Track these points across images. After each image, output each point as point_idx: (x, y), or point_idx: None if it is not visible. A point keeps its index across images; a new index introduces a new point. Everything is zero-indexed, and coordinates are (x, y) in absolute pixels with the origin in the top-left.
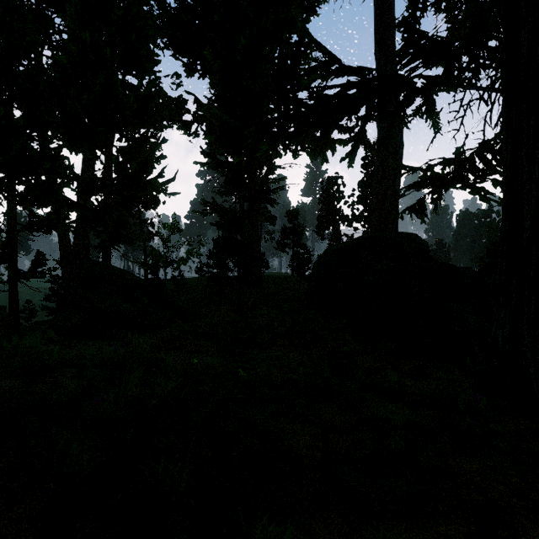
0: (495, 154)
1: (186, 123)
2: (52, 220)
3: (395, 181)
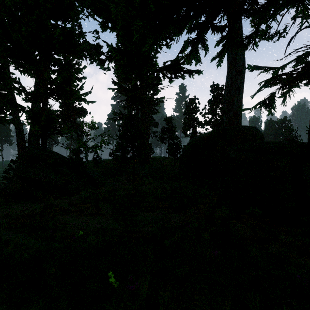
0: None
1: (101, 60)
2: None
3: (240, 91)
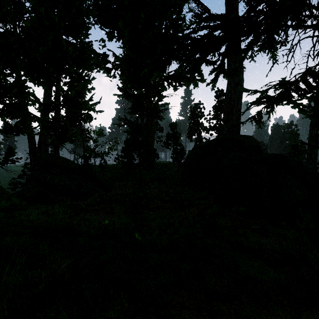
0: (317, 76)
1: (108, 69)
2: (19, 126)
3: (238, 103)
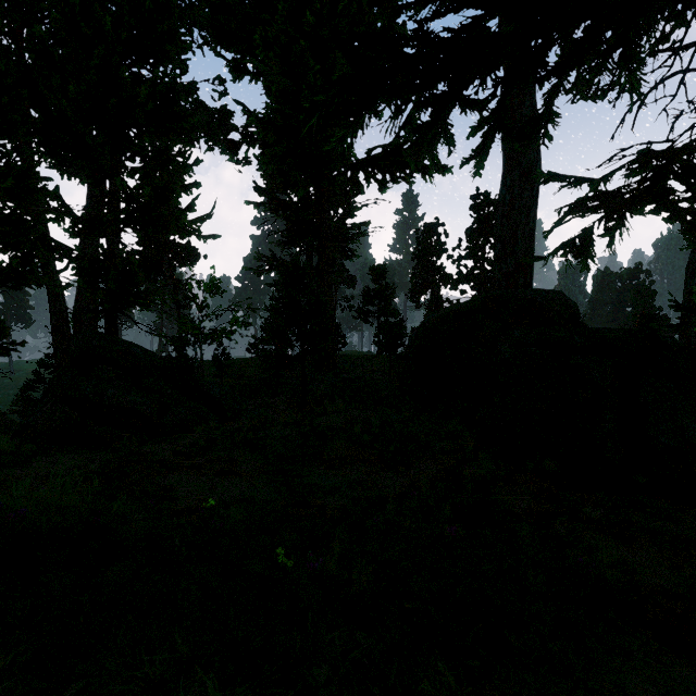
0: None
1: (232, 144)
2: (17, 267)
3: (529, 216)
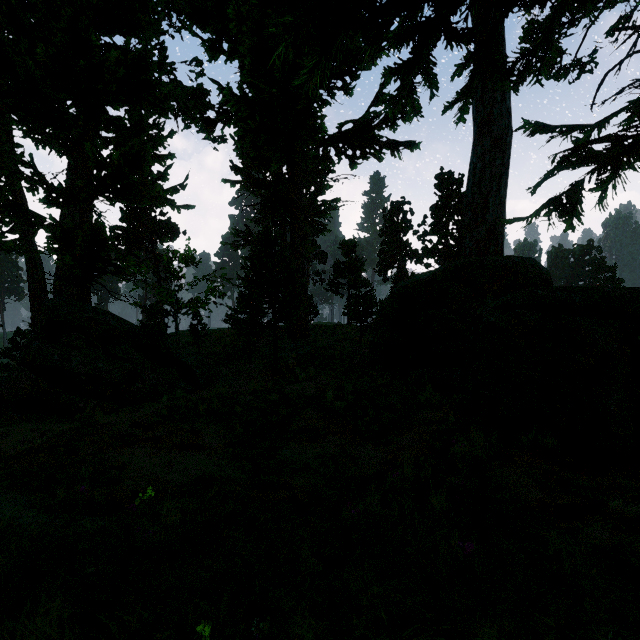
0: None
1: (208, 121)
2: None
3: (500, 184)
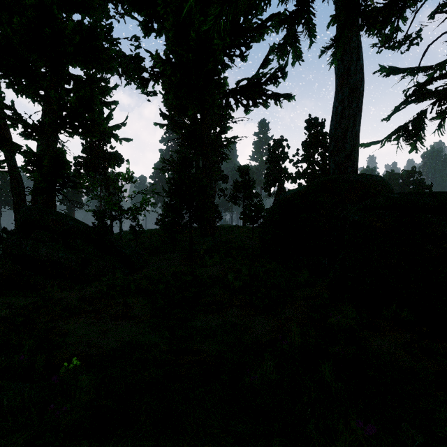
0: None
1: (143, 80)
2: None
3: (355, 121)
